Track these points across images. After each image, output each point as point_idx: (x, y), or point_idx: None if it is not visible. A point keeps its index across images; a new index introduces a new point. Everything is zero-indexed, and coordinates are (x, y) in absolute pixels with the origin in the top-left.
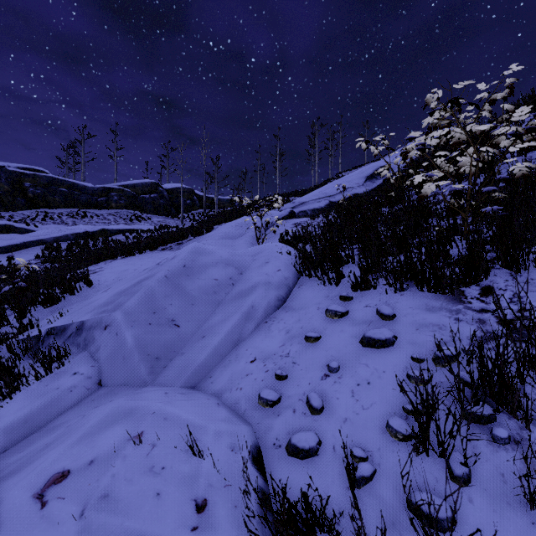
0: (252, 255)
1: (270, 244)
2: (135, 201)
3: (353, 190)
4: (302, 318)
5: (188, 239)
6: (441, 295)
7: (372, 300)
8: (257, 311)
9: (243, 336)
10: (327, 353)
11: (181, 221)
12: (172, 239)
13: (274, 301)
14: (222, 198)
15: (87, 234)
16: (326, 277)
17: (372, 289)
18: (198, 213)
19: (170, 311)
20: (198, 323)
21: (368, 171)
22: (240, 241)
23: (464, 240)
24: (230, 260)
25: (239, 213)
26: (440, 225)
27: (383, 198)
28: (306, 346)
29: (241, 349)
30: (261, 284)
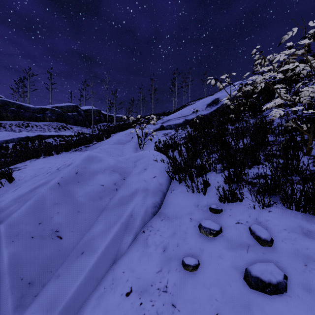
0: (134, 162)
1: (148, 153)
2: (62, 117)
3: (199, 112)
4: (177, 231)
5: (93, 143)
6: (312, 215)
7: (241, 215)
8: (136, 220)
9: (121, 250)
10: (210, 292)
11: (92, 130)
12: (81, 144)
13: (151, 208)
14: (118, 115)
15: (28, 138)
16: (193, 184)
17: (238, 201)
18: (103, 125)
19: (56, 220)
20: (81, 233)
21: (208, 101)
22: (128, 146)
23: (306, 156)
24: (116, 166)
25: (128, 125)
26: (288, 143)
27: (226, 119)
28: (184, 276)
29: (118, 270)
30: (140, 191)
